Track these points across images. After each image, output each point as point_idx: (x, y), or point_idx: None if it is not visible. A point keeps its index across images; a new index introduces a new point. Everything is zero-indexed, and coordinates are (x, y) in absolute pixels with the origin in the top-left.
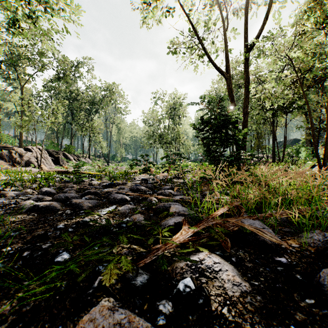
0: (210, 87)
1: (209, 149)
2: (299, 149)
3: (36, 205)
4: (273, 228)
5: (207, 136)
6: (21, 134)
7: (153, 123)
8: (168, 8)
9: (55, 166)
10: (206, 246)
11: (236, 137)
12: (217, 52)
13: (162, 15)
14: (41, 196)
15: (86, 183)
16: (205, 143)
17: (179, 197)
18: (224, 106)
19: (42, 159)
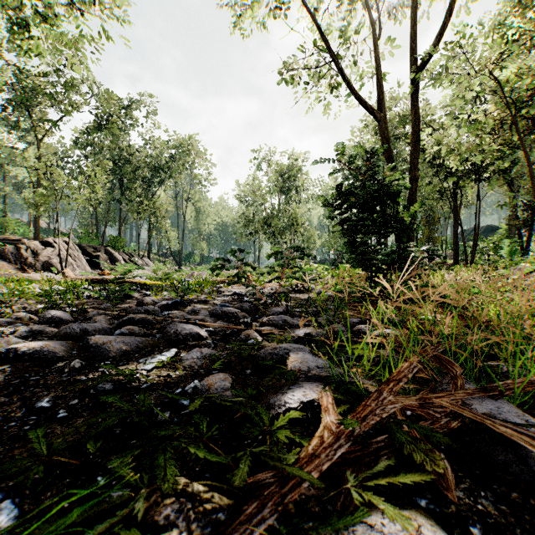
0: (348, 140)
1: (355, 240)
2: (499, 243)
3: (13, 350)
4: (529, 413)
5: (350, 216)
6: (38, 218)
7: (254, 201)
8: (279, 4)
9: (91, 271)
10: (385, 474)
11: (401, 219)
12: (361, 77)
13: (268, 16)
14: (38, 327)
15: (135, 301)
16: (345, 229)
17: (303, 332)
18: (379, 165)
19: (70, 260)
